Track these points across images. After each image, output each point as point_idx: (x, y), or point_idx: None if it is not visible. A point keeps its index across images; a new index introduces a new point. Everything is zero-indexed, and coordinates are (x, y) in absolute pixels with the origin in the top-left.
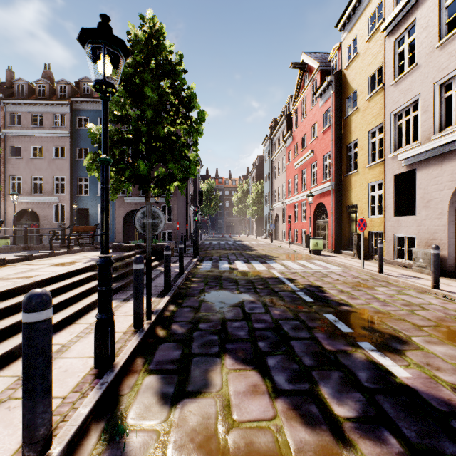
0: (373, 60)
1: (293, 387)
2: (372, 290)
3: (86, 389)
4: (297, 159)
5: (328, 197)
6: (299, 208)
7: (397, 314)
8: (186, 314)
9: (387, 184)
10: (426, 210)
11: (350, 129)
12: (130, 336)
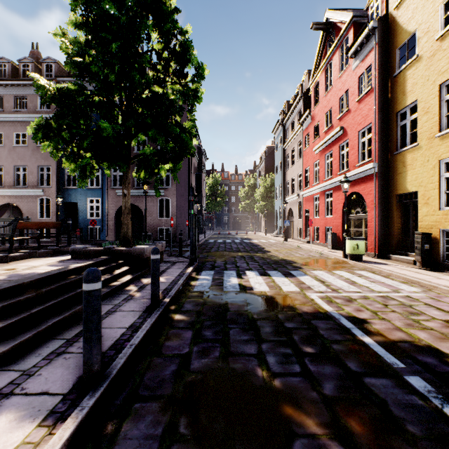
0: None
1: None
2: None
3: None
4: (318, 141)
5: (368, 184)
6: (321, 200)
7: None
8: None
9: None
10: None
11: (403, 89)
12: None
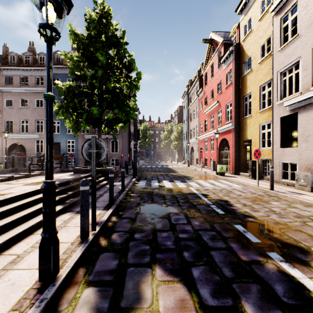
0: (264, 34)
1: (218, 303)
2: (268, 204)
3: (26, 306)
4: (207, 107)
5: (230, 134)
6: (208, 142)
7: (293, 225)
8: (124, 225)
9: (275, 124)
10: (306, 143)
11: (246, 85)
12: (76, 247)
